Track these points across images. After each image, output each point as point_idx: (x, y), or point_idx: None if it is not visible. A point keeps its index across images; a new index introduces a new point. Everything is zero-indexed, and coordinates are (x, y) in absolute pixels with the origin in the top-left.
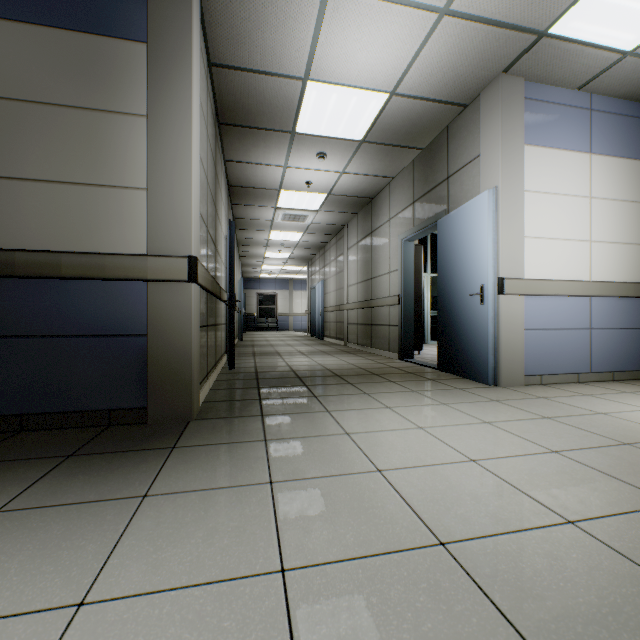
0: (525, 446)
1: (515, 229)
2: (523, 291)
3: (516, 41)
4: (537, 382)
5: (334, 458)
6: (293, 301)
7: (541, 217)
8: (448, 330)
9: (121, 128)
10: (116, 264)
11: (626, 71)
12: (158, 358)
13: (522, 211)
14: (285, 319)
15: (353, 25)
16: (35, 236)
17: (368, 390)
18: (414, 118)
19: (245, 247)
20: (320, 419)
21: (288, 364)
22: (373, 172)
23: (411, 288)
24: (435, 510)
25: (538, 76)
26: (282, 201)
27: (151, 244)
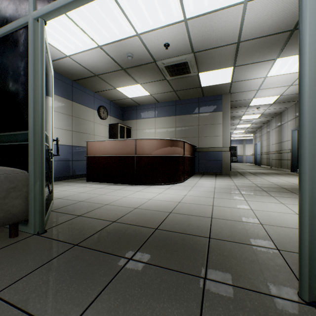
0: None
1: None
2: None
3: None
4: None
5: (258, 179)
6: (245, 149)
7: None
8: None
9: (217, 126)
10: (217, 149)
11: None
12: (224, 164)
13: None
14: (241, 157)
15: (265, 91)
16: (205, 145)
17: (270, 175)
18: (290, 97)
19: None
20: (256, 177)
21: (246, 171)
22: (279, 107)
23: (295, 146)
24: (271, 181)
25: None
26: (243, 118)
27: (222, 145)
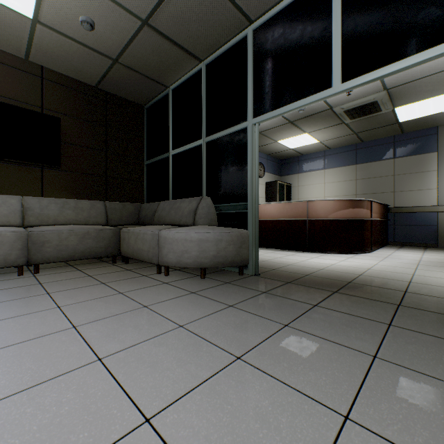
0: None
1: None
2: None
3: None
4: None
5: None
6: None
7: None
8: None
9: (428, 175)
10: (428, 208)
11: None
12: (440, 231)
13: None
14: None
15: None
16: (405, 203)
17: None
18: None
19: None
20: None
21: None
22: None
23: None
24: None
25: None
26: None
27: (438, 202)
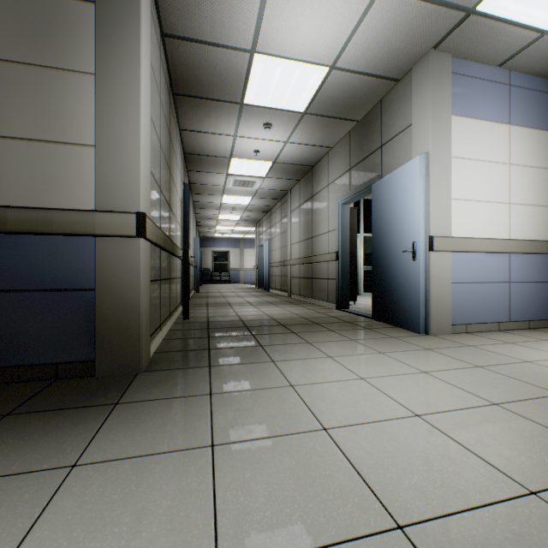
0: (465, 398)
1: (443, 191)
2: (451, 248)
3: (446, 18)
4: (463, 330)
5: (279, 414)
6: (243, 257)
7: (466, 181)
8: (382, 283)
9: (69, 85)
10: (63, 219)
11: (542, 49)
12: (106, 312)
13: (450, 175)
14: (236, 273)
15: None
16: None
17: (310, 339)
18: (351, 91)
19: (201, 210)
20: (265, 370)
21: (237, 314)
22: (314, 142)
23: (347, 246)
24: (387, 479)
25: (464, 53)
26: (233, 168)
27: (99, 200)
